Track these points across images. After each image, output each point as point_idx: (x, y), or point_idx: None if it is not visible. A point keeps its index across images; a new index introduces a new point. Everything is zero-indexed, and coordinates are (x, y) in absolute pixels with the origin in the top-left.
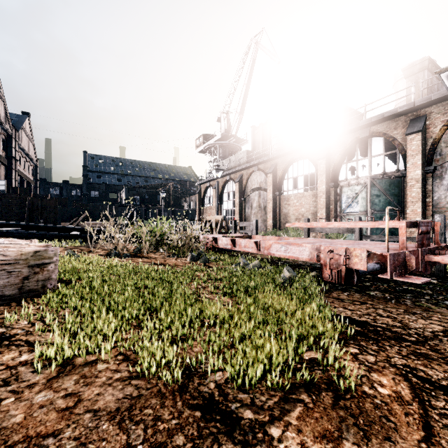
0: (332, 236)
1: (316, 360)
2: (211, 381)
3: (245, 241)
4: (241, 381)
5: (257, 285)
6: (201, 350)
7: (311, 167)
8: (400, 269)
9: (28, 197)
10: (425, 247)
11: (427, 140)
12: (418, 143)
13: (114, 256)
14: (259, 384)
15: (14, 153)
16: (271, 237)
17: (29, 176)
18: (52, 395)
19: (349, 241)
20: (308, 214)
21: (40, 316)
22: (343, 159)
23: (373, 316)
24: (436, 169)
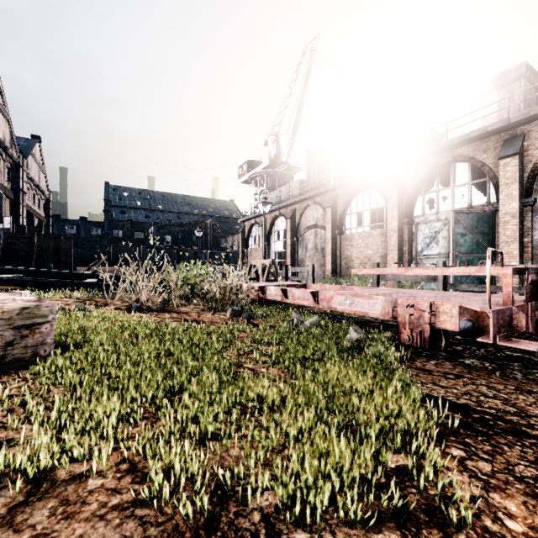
0: (406, 285)
1: (406, 469)
2: (255, 508)
3: (299, 292)
4: (299, 508)
5: (316, 351)
6: (240, 453)
7: (379, 200)
8: (506, 330)
9: (37, 236)
10: (536, 301)
11: (525, 165)
12: (515, 168)
13: (135, 310)
14: (326, 514)
15: (21, 185)
16: (331, 286)
17: (39, 212)
18: (11, 537)
19: (432, 291)
20: (375, 257)
21: (23, 397)
22: (419, 190)
23: (475, 397)
24: (537, 201)
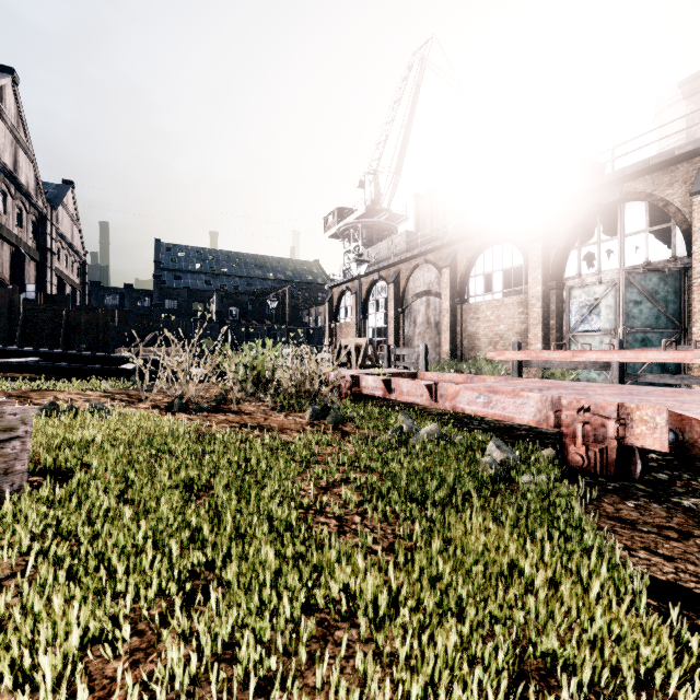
0: (555, 373)
1: None
2: None
3: (408, 384)
4: None
5: (441, 484)
6: None
7: (515, 256)
8: None
9: (65, 308)
10: None
11: None
12: None
13: (178, 410)
14: None
15: (49, 243)
16: (453, 375)
17: (73, 278)
18: None
19: (608, 385)
20: (511, 335)
21: None
22: (572, 242)
23: None
24: None
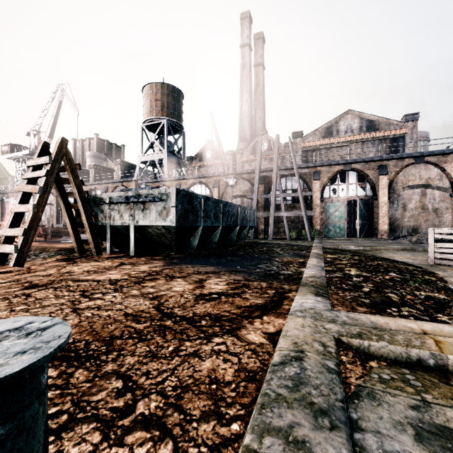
0: None
1: None
2: None
3: None
4: None
5: None
6: None
7: None
8: None
9: None
10: None
11: None
12: None
13: None
14: None
15: None
16: None
17: None
18: None
19: None
20: None
21: None
22: None
23: None
24: None
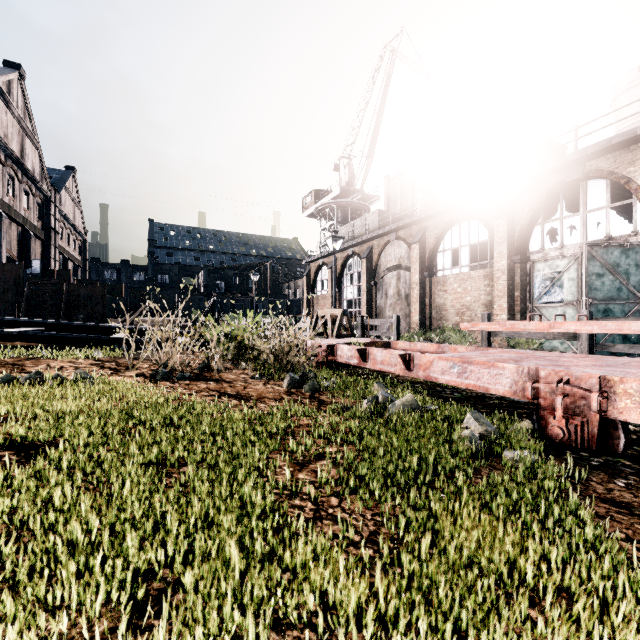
0: (520, 342)
1: None
2: None
3: (382, 354)
4: None
5: (421, 461)
6: None
7: (481, 232)
8: None
9: (66, 282)
10: None
11: None
12: None
13: (161, 378)
14: None
15: (53, 223)
16: (424, 345)
17: (74, 255)
18: None
19: (581, 356)
20: (477, 306)
21: None
22: (536, 218)
23: None
24: None
